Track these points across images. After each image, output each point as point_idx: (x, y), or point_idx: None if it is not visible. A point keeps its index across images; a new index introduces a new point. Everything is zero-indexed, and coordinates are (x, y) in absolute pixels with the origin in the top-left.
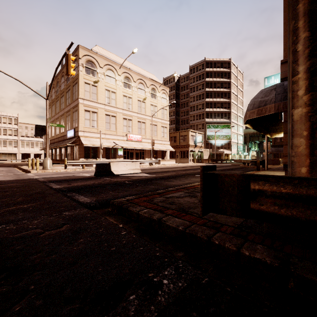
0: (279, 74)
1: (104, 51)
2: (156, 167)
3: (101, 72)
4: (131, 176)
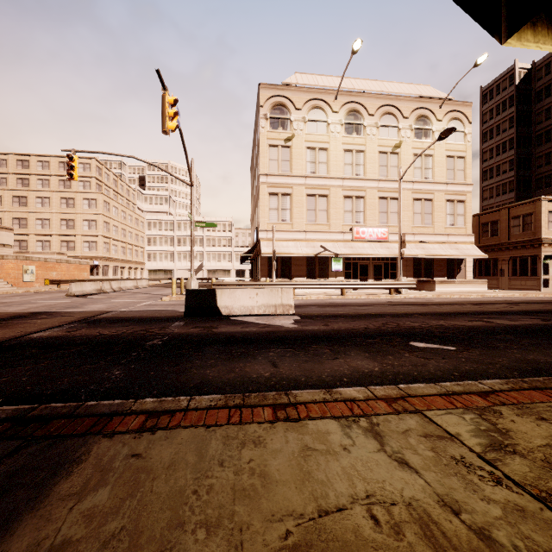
0: None
1: (307, 77)
2: (400, 299)
3: (299, 118)
4: (243, 321)
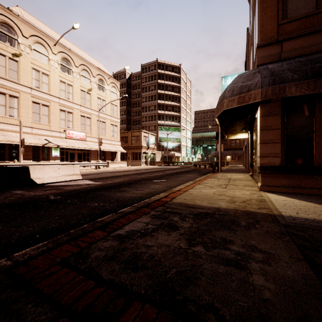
0: (235, 74)
1: (30, 17)
2: (104, 170)
3: (26, 44)
4: (65, 185)
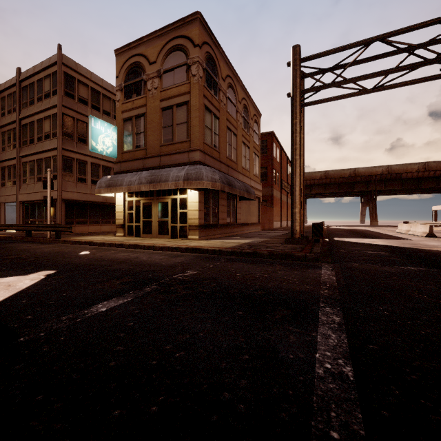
0: (105, 122)
1: None
2: None
3: None
4: (32, 289)
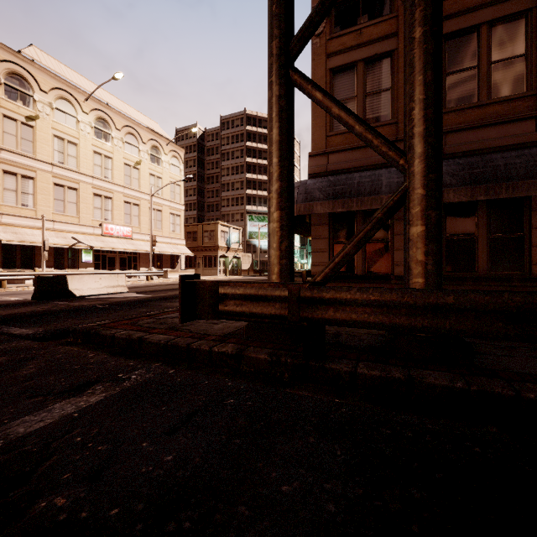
0: None
1: (50, 60)
2: (158, 282)
3: (45, 101)
4: (109, 297)
